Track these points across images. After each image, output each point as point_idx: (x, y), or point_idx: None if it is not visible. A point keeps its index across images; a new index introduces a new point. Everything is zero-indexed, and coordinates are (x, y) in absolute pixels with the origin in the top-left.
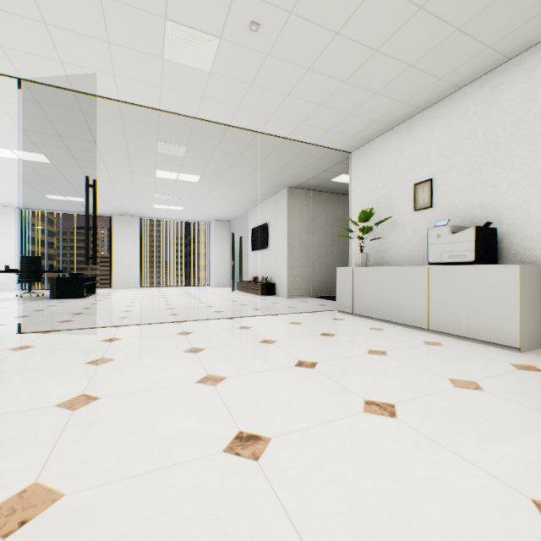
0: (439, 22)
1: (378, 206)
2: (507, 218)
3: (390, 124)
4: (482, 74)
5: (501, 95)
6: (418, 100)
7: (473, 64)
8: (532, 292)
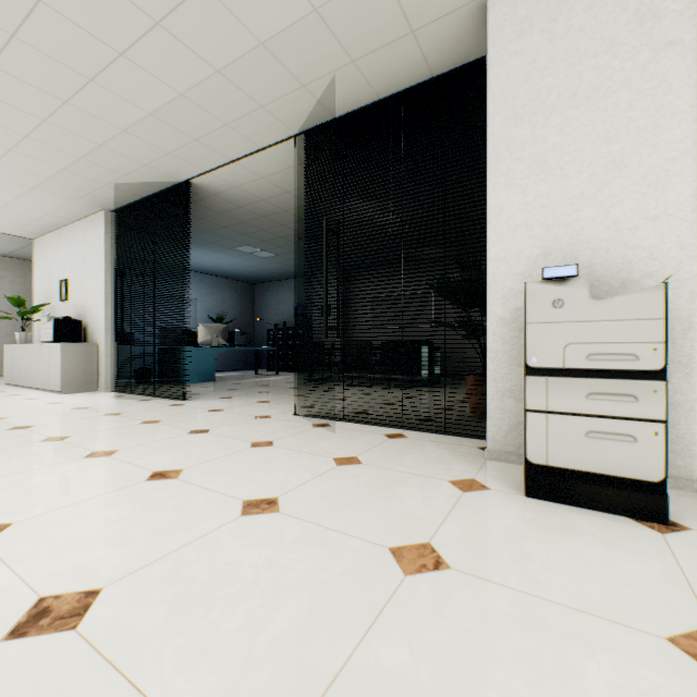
0: (0, 191)
1: (48, 293)
2: (90, 314)
3: (47, 228)
4: (82, 218)
5: (88, 236)
6: (49, 220)
7: (65, 212)
8: (79, 360)
